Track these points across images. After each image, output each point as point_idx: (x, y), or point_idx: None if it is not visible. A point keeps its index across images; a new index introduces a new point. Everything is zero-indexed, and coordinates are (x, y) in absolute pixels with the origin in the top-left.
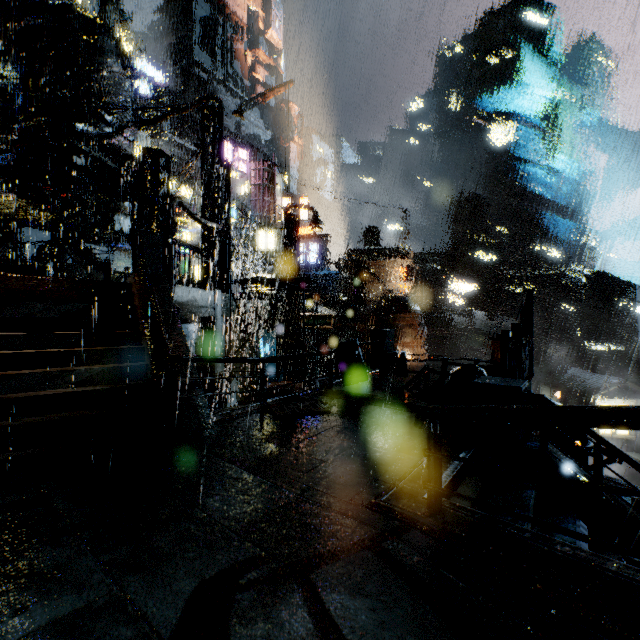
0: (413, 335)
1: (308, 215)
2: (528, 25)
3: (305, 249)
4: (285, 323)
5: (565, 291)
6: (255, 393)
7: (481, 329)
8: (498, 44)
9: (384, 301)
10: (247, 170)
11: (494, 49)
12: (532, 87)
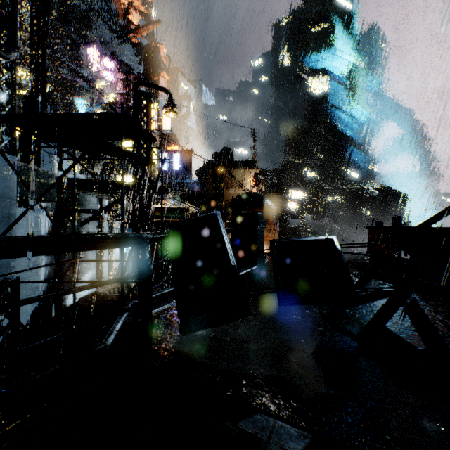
0: (268, 229)
1: (171, 126)
2: (338, 5)
3: (170, 161)
4: (133, 214)
5: (363, 200)
6: (82, 301)
7: (312, 227)
8: (317, 17)
9: (240, 197)
10: (112, 80)
11: (314, 21)
12: (341, 51)
